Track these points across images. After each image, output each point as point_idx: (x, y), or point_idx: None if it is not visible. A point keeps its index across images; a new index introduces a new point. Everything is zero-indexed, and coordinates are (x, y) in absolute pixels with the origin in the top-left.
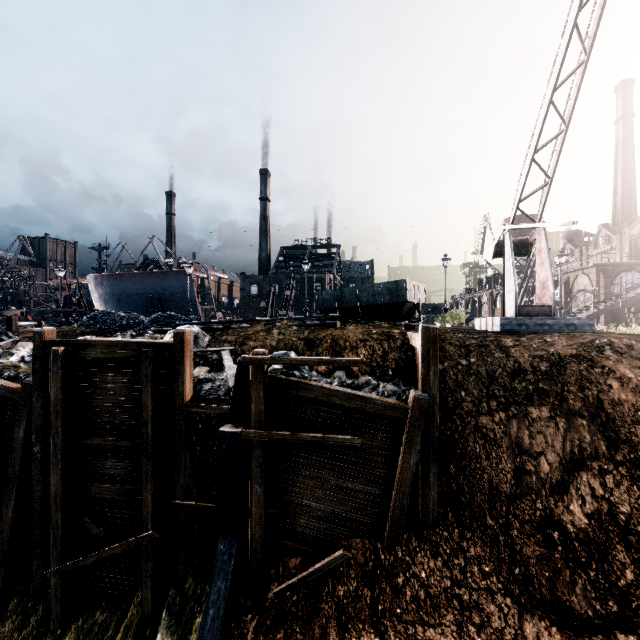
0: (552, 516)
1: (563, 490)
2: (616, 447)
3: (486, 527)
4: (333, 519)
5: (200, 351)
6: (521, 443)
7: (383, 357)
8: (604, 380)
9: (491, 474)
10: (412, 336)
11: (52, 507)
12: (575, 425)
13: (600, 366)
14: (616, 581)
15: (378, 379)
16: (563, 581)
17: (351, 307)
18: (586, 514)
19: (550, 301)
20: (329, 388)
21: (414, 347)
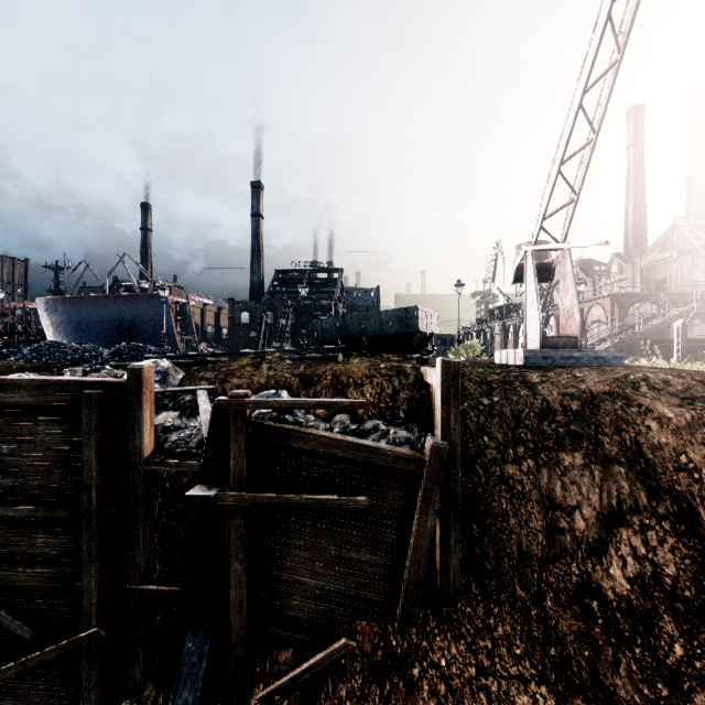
0: (590, 582)
1: (601, 550)
2: (658, 498)
3: (516, 599)
4: (333, 598)
5: (169, 391)
6: (553, 496)
7: (393, 396)
8: (642, 421)
9: (520, 534)
10: (427, 371)
11: None
12: (612, 473)
13: (636, 405)
14: (664, 658)
15: (388, 423)
16: (605, 661)
17: (355, 338)
18: (628, 578)
19: (576, 331)
20: (329, 437)
21: (429, 384)
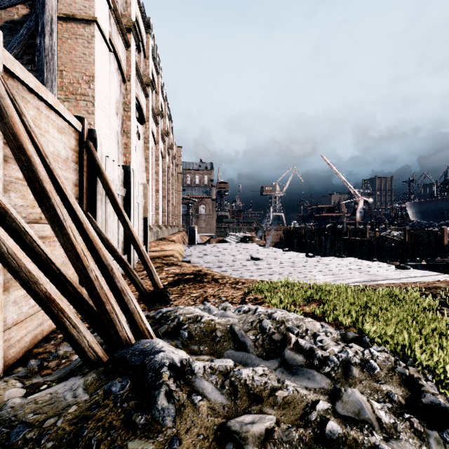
0: None
1: None
2: None
3: None
4: None
5: None
6: None
7: None
8: None
9: None
10: None
11: None
12: None
13: None
14: None
15: None
16: None
17: None
18: None
19: None
20: None
21: None
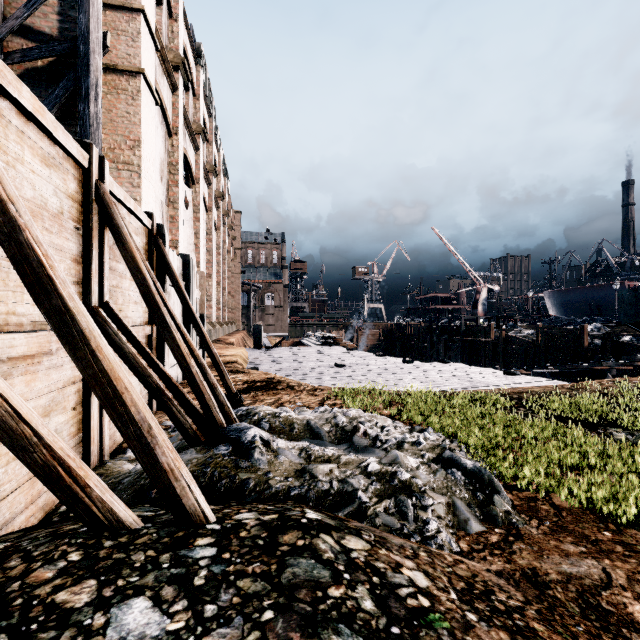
0: None
1: None
2: None
3: None
4: None
5: (598, 334)
6: None
7: None
8: None
9: None
10: None
11: None
12: None
13: None
14: None
15: None
16: None
17: None
18: None
19: None
20: (638, 345)
21: None
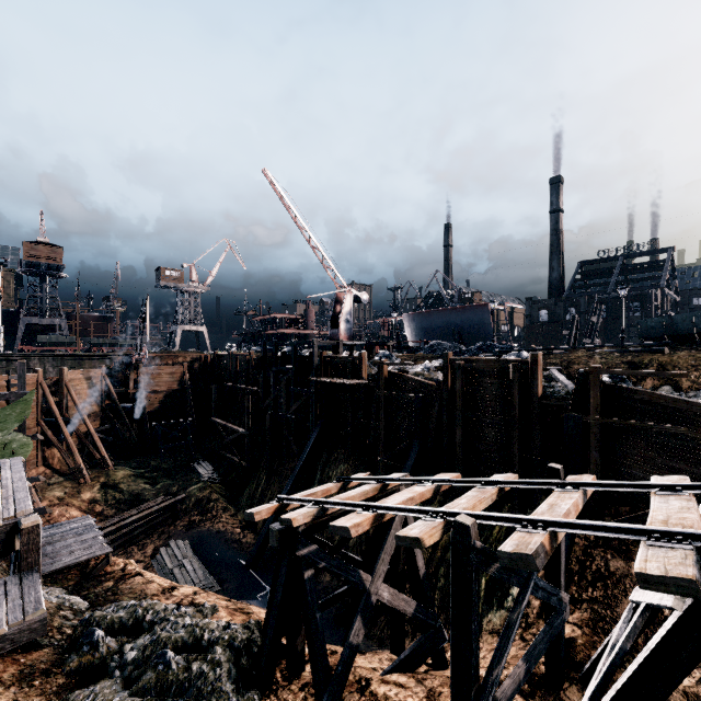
0: None
1: None
2: None
3: None
4: None
5: None
6: None
7: None
8: None
9: None
10: None
11: (457, 448)
12: None
13: None
14: None
15: None
16: None
17: (684, 334)
18: None
19: None
20: (655, 393)
21: None
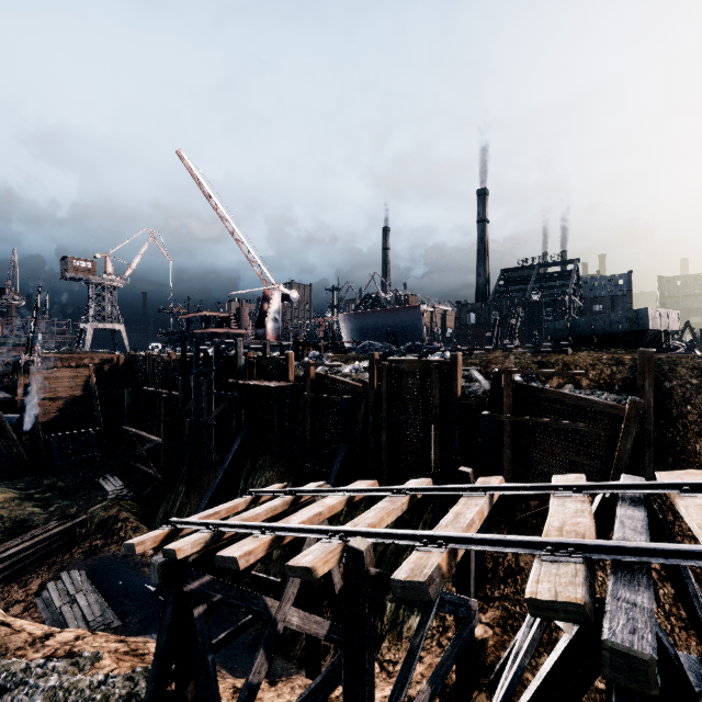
0: None
1: None
2: None
3: None
4: None
5: None
6: None
7: (610, 376)
8: None
9: None
10: None
11: (382, 450)
12: None
13: None
14: None
15: (604, 392)
16: None
17: (585, 336)
18: None
19: None
20: (559, 392)
21: None
